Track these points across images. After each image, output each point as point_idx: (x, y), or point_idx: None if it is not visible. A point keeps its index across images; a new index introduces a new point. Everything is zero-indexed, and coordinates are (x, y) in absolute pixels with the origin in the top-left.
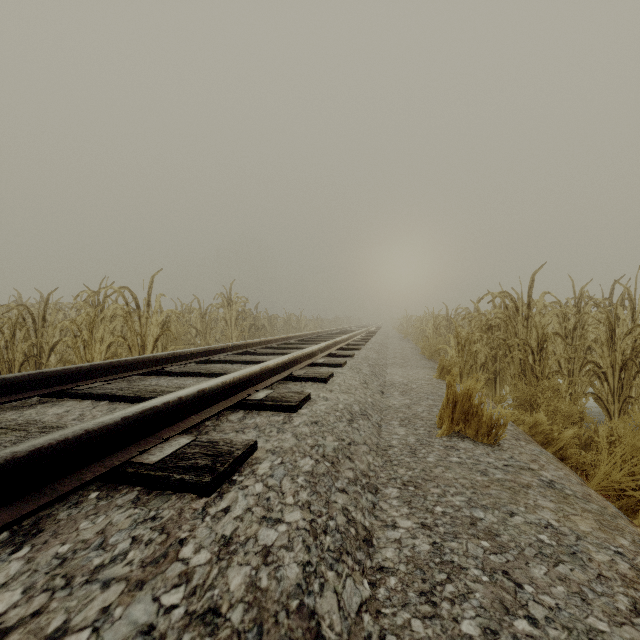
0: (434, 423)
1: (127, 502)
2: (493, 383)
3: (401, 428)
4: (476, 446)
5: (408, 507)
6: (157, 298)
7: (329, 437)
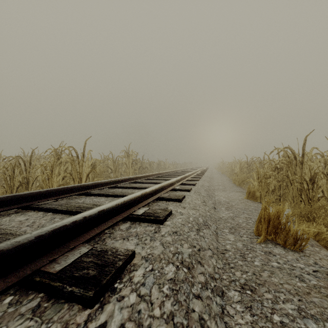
0: (252, 232)
1: (27, 311)
2: (278, 201)
3: (231, 235)
4: (286, 252)
5: (250, 314)
6: (88, 152)
7: (185, 245)
